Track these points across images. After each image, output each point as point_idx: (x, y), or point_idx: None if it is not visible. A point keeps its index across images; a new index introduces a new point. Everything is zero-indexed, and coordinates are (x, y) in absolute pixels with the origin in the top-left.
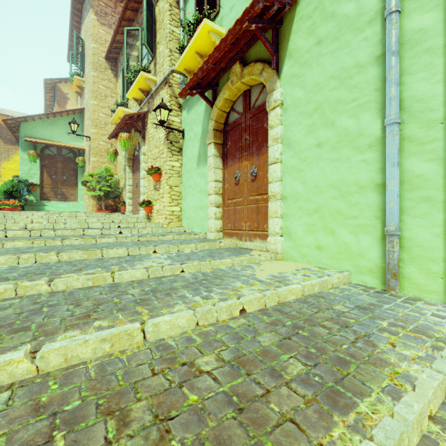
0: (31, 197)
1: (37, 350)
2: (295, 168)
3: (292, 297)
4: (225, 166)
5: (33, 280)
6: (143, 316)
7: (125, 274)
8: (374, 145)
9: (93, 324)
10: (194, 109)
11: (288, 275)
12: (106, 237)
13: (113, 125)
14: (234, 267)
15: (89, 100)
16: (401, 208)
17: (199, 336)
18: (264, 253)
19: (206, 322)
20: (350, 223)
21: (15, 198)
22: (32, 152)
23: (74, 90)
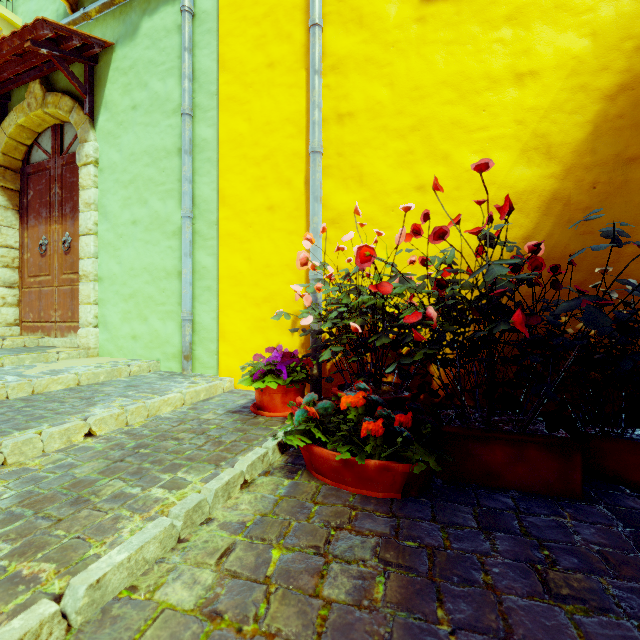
0: None
1: None
2: (111, 245)
3: (59, 387)
4: (25, 226)
5: None
6: None
7: None
8: (177, 233)
9: None
10: None
11: (76, 368)
12: None
13: None
14: (1, 368)
15: None
16: (194, 296)
17: None
18: (70, 349)
19: None
20: (160, 309)
21: None
22: None
23: None
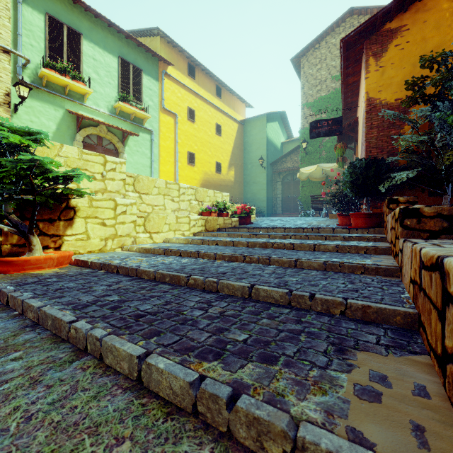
0: None
1: None
2: None
3: None
4: None
5: None
6: None
7: None
8: None
9: None
10: (43, 105)
11: None
12: None
13: None
14: None
15: None
16: None
17: None
18: None
19: None
20: None
21: None
22: None
23: None
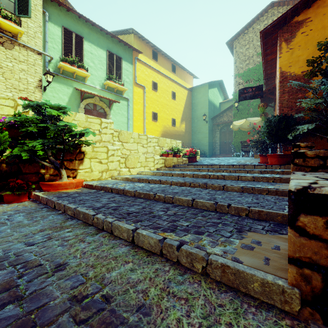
0: None
1: None
2: None
3: None
4: None
5: None
6: None
7: None
8: None
9: None
10: (60, 85)
11: None
12: None
13: None
14: None
15: None
16: None
17: None
18: None
19: None
20: None
21: None
22: None
23: None
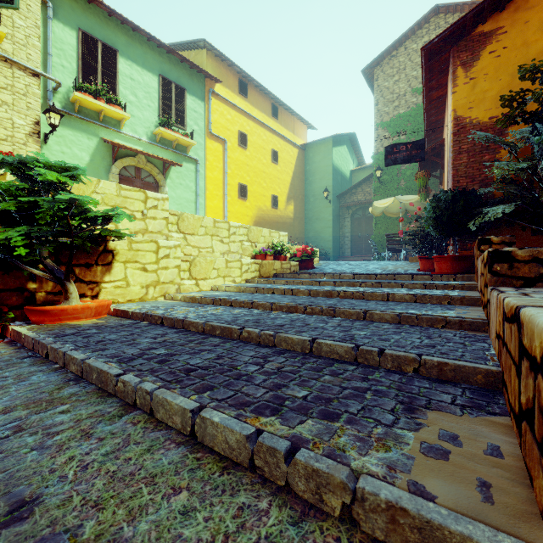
0: None
1: None
2: None
3: None
4: None
5: None
6: None
7: None
8: None
9: None
10: (75, 133)
11: None
12: None
13: None
14: None
15: None
16: None
17: None
18: None
19: None
20: None
21: None
22: None
23: None
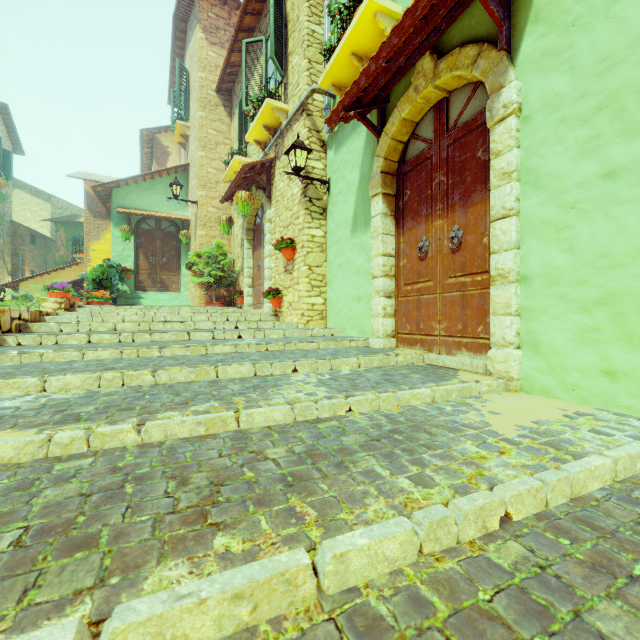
0: (124, 287)
1: (103, 617)
2: (549, 224)
3: (594, 484)
4: (400, 231)
5: (114, 423)
6: (310, 529)
7: (257, 415)
8: None
9: (213, 543)
10: (347, 146)
11: (561, 430)
12: (221, 344)
13: (226, 184)
14: (438, 405)
15: (195, 151)
16: None
17: (436, 592)
18: (484, 378)
19: (437, 545)
20: None
21: (106, 289)
22: (125, 227)
23: (176, 140)
